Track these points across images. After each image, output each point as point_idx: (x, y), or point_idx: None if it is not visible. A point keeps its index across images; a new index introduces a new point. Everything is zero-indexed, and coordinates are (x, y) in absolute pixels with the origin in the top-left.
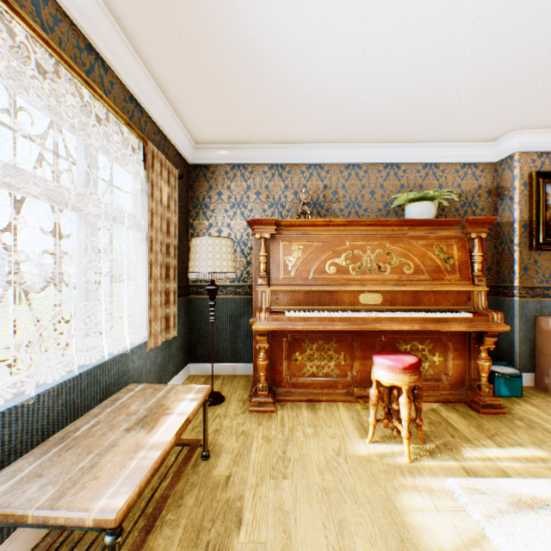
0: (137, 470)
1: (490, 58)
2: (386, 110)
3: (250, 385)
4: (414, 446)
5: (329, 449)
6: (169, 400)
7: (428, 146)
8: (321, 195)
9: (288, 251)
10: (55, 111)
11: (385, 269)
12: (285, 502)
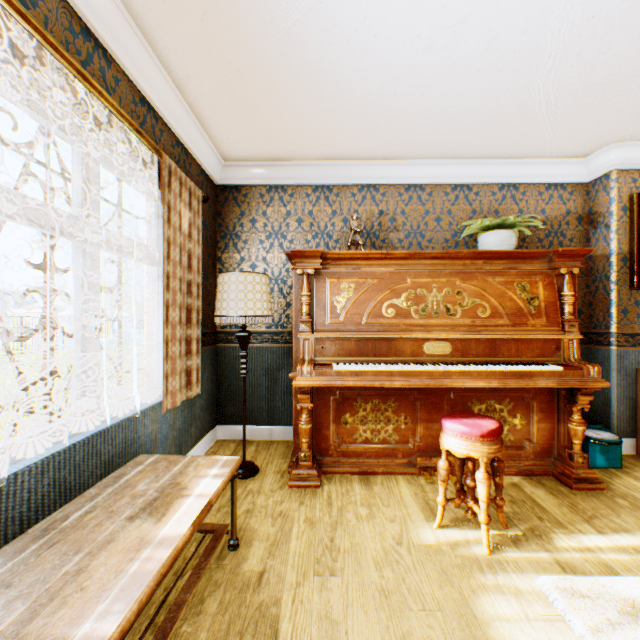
0: (137, 577)
1: (588, 48)
2: (457, 117)
3: (290, 452)
4: (494, 532)
5: (388, 536)
6: (186, 477)
7: (505, 163)
8: (376, 223)
9: (337, 290)
10: (41, 111)
11: (455, 311)
12: (333, 608)
